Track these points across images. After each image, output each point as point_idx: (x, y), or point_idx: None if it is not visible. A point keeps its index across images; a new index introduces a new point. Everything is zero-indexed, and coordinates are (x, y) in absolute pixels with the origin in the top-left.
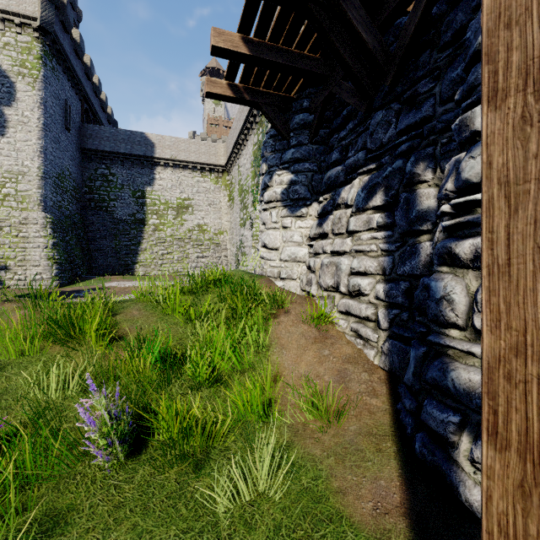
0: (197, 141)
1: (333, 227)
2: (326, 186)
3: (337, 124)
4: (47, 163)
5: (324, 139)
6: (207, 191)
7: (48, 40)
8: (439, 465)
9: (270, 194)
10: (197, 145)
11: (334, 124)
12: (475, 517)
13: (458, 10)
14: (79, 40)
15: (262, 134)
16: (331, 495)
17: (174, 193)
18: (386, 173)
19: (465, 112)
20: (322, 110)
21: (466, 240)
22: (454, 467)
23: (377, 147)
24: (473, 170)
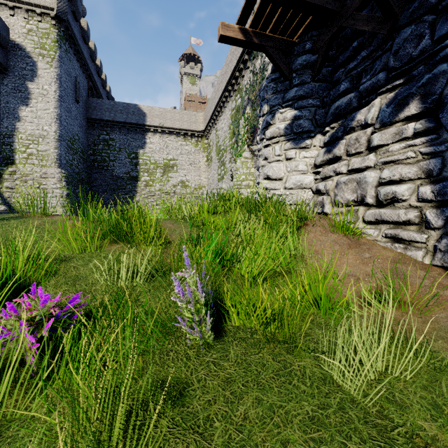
0: (181, 111)
1: (348, 148)
2: (334, 116)
3: (345, 57)
4: (62, 128)
5: (326, 77)
6: (188, 152)
7: (62, 26)
8: None
9: (273, 130)
10: (181, 114)
11: (340, 59)
12: None
13: None
14: (86, 28)
15: (241, 98)
16: None
17: (161, 155)
18: (422, 81)
19: None
20: (328, 48)
21: None
22: None
23: (404, 62)
24: None
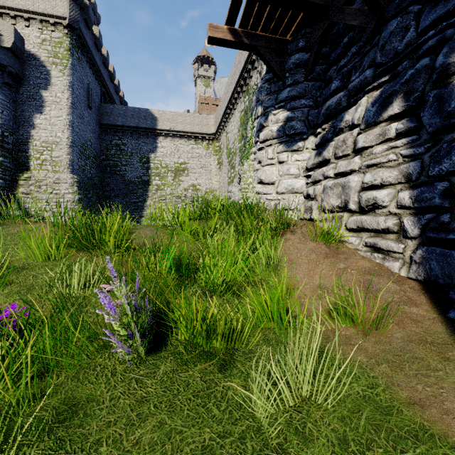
0: (192, 114)
1: (336, 151)
2: (325, 116)
3: (337, 54)
4: (74, 134)
5: (320, 75)
6: (199, 156)
7: (75, 35)
8: None
9: (266, 133)
10: (192, 117)
11: (332, 56)
12: None
13: None
14: (98, 35)
15: (249, 100)
16: (402, 407)
17: (172, 158)
18: (405, 77)
19: None
20: (320, 45)
21: None
22: None
23: (390, 58)
24: None
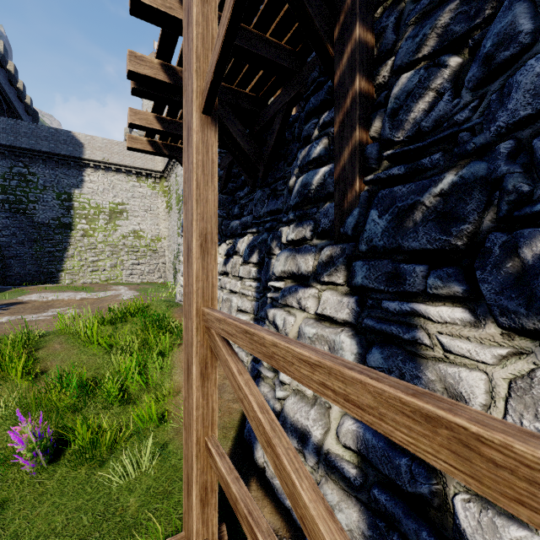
0: None
1: (232, 269)
2: (231, 233)
3: (239, 185)
4: None
5: (232, 191)
6: (143, 196)
7: None
8: (251, 441)
9: None
10: None
11: (237, 183)
12: (256, 465)
13: (295, 145)
14: None
15: None
16: None
17: (106, 197)
18: (259, 240)
19: (285, 223)
20: (229, 170)
21: (272, 309)
22: (256, 441)
23: (258, 216)
24: (276, 268)
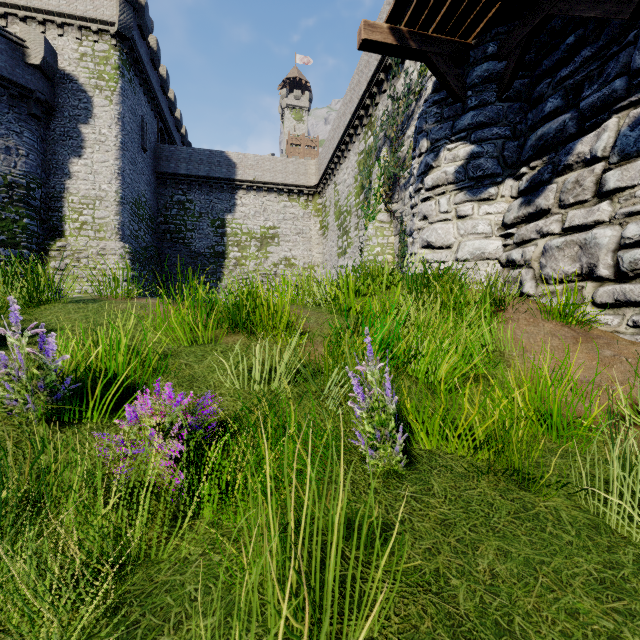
0: (284, 158)
1: (563, 196)
2: (536, 150)
3: (553, 61)
4: (125, 186)
5: (519, 93)
6: (295, 217)
7: (126, 47)
8: None
9: (436, 176)
10: (284, 163)
11: (545, 64)
12: None
13: None
14: (156, 48)
15: (375, 136)
16: None
17: (257, 221)
18: None
19: None
20: (524, 49)
21: None
22: None
23: None
24: None
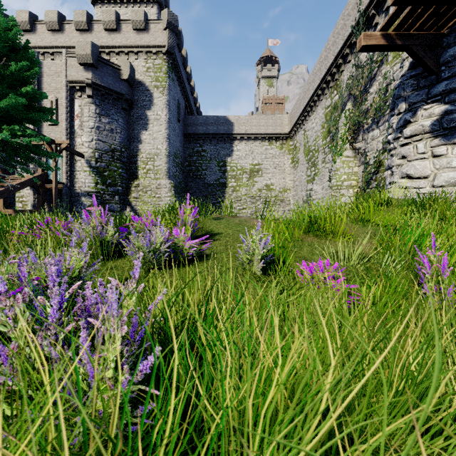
0: (266, 116)
1: None
2: None
3: None
4: (170, 145)
5: None
6: (273, 156)
7: (171, 59)
8: None
9: (414, 128)
10: (266, 119)
11: None
12: None
13: None
14: (186, 55)
15: (341, 95)
16: None
17: (247, 161)
18: None
19: None
20: None
21: None
22: None
23: None
24: None
